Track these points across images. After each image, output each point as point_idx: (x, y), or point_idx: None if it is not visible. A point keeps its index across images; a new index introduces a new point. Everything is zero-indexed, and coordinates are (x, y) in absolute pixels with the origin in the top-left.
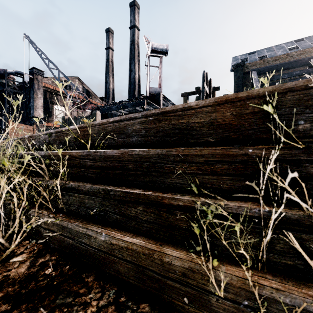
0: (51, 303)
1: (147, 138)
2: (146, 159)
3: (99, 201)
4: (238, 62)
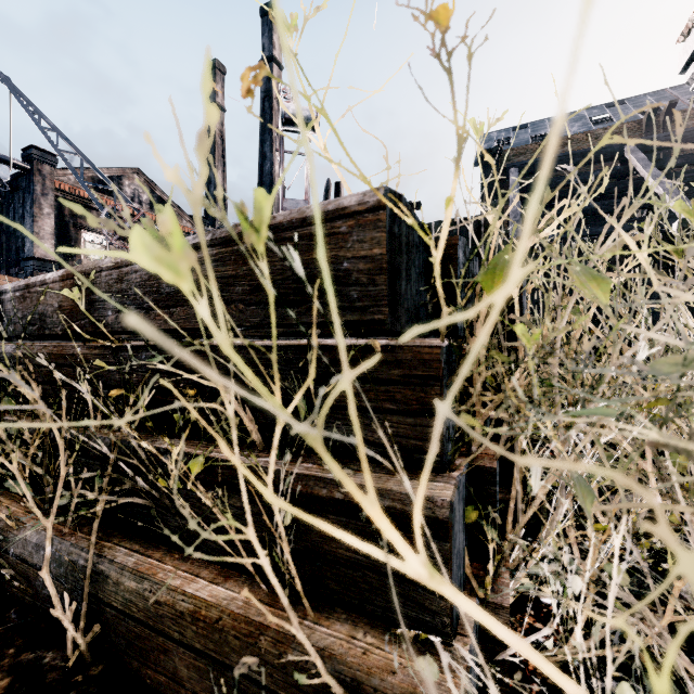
0: None
1: (16, 325)
2: None
3: None
4: (491, 147)
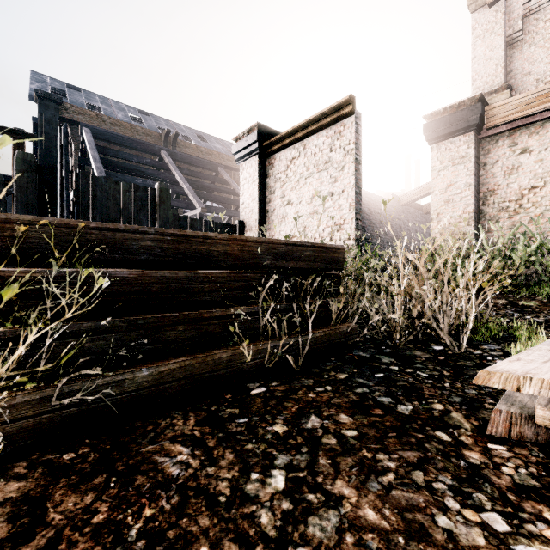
0: (142, 445)
1: (164, 258)
2: (175, 281)
3: (118, 338)
4: (47, 90)
